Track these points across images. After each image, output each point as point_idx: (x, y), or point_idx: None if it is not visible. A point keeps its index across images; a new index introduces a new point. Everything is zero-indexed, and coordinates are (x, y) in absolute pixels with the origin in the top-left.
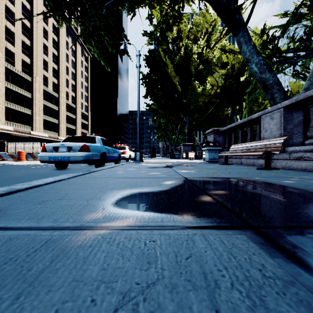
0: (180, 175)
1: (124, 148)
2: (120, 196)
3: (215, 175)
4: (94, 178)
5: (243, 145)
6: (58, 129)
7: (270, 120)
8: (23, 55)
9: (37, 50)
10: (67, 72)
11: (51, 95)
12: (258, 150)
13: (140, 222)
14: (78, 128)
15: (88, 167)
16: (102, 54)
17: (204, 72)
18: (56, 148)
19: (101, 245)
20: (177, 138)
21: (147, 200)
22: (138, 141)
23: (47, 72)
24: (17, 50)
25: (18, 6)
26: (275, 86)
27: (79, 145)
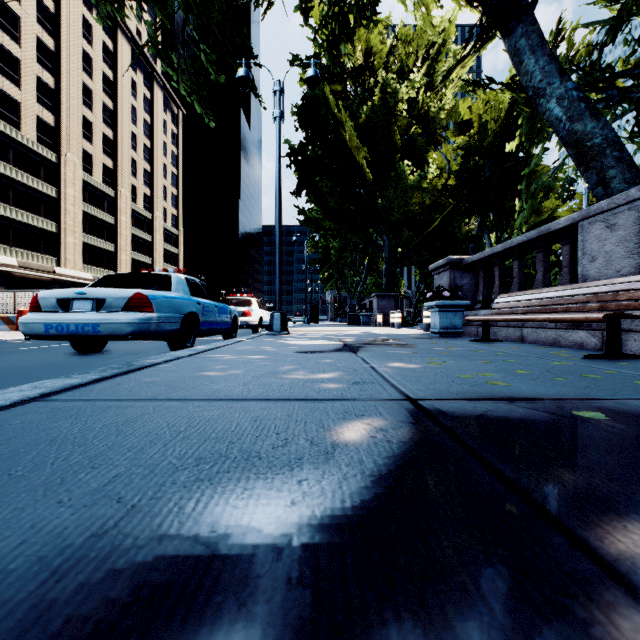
0: (390, 387)
1: (248, 304)
2: None
3: (497, 384)
4: (107, 400)
5: (532, 296)
6: (115, 264)
7: (606, 230)
8: (39, 108)
9: (69, 96)
10: (133, 145)
11: (100, 191)
12: (579, 307)
13: None
14: (158, 261)
15: (160, 346)
16: (195, 89)
17: (421, 141)
18: (66, 302)
19: None
20: (364, 281)
21: None
22: (278, 287)
23: (91, 143)
24: (26, 97)
25: (28, 3)
26: (608, 151)
27: (124, 294)
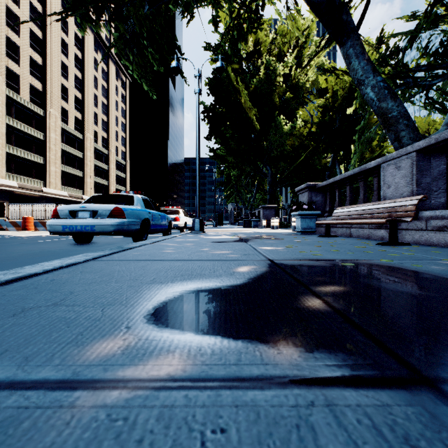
0: (262, 256)
1: (177, 213)
2: (163, 298)
3: (316, 255)
4: (126, 260)
5: (354, 209)
6: (83, 185)
7: (395, 170)
8: (31, 79)
9: (52, 70)
10: (95, 103)
11: (73, 135)
12: (378, 215)
13: (194, 365)
14: (112, 183)
15: (124, 240)
16: (144, 74)
17: (293, 102)
18: (74, 212)
19: (99, 447)
20: (254, 197)
21: (209, 307)
22: (197, 202)
23: (67, 102)
24: (23, 71)
25: (24, 7)
26: (401, 120)
27: (108, 207)
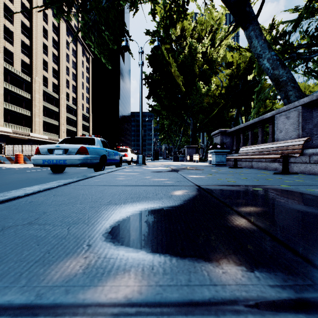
0: (191, 182)
1: (126, 151)
2: (117, 218)
3: (231, 181)
4: (89, 186)
5: (255, 148)
6: (59, 131)
7: (286, 119)
8: (22, 55)
9: (37, 49)
10: (67, 73)
11: (51, 96)
12: (273, 152)
13: (148, 285)
14: (79, 130)
15: (87, 170)
16: (102, 51)
17: (208, 72)
18: (51, 150)
19: None
20: (181, 140)
21: (156, 226)
22: (141, 143)
23: (47, 72)
24: (16, 50)
25: (17, 4)
26: (289, 83)
27: (76, 146)
